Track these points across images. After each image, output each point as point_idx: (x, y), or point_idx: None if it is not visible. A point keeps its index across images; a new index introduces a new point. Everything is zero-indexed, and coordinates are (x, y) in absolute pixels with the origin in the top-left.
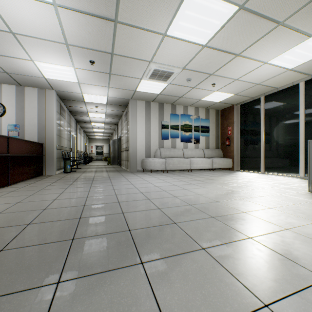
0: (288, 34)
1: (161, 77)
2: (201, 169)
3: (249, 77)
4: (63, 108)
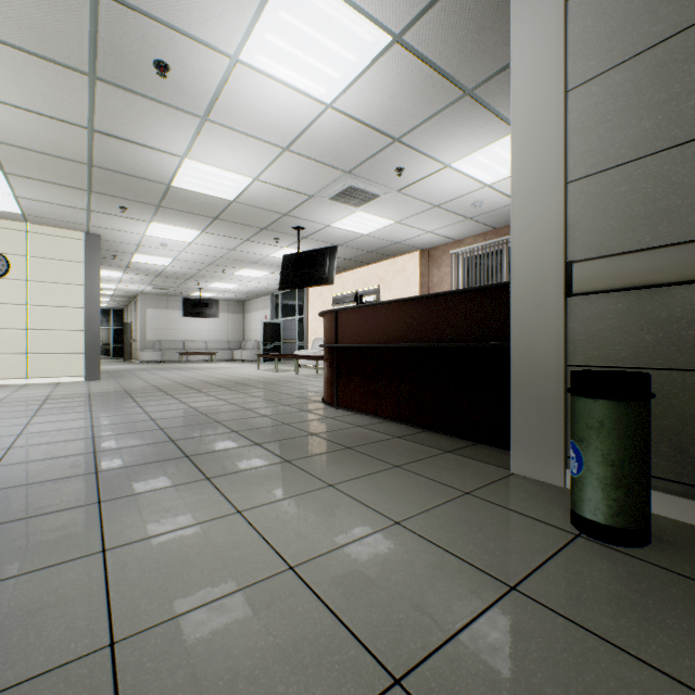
0: None
1: None
2: None
3: None
4: None
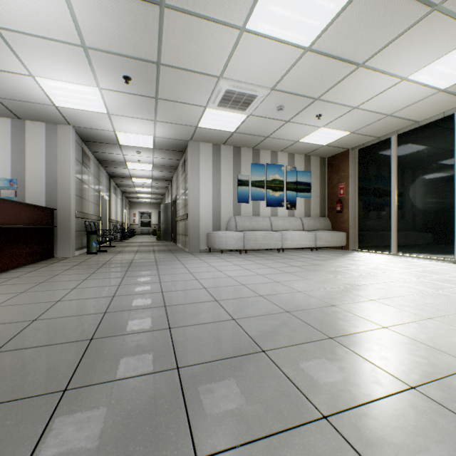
0: (446, 28)
1: (236, 104)
2: (298, 248)
3: (376, 103)
4: (86, 155)
